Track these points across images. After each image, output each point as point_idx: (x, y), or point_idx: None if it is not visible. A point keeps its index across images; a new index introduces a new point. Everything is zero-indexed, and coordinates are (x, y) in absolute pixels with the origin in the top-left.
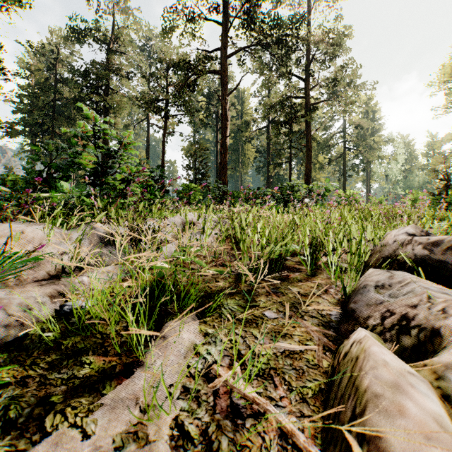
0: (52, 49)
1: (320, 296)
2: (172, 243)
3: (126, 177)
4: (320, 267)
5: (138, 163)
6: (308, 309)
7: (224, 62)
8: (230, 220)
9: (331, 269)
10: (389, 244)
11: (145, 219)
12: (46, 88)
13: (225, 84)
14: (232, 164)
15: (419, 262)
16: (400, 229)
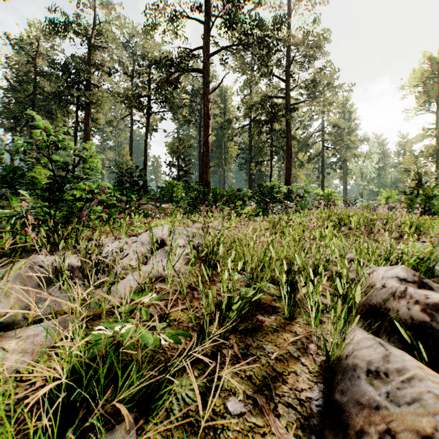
0: (32, 42)
1: (298, 360)
2: (133, 273)
3: (84, 194)
4: (299, 302)
5: (116, 163)
6: (283, 390)
7: (206, 61)
8: (203, 239)
9: (311, 322)
10: (377, 287)
11: (102, 246)
12: (26, 82)
13: (207, 83)
14: (215, 161)
15: (417, 330)
16: (389, 269)
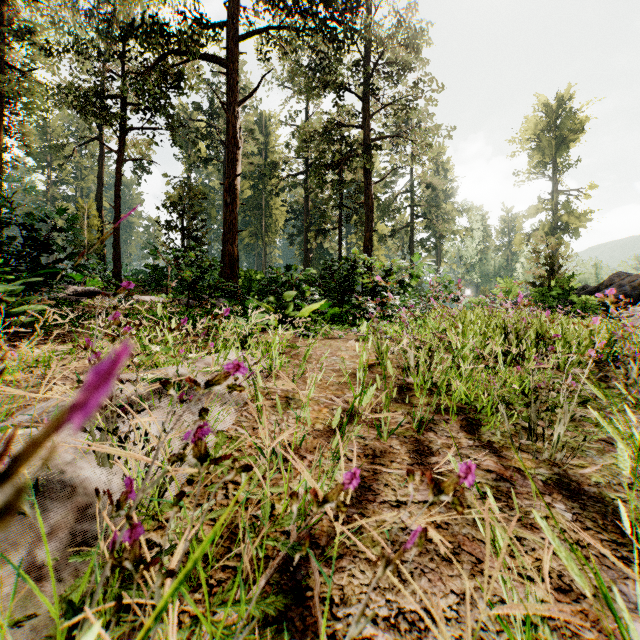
0: None
1: None
2: None
3: None
4: None
5: None
6: None
7: (231, 45)
8: None
9: None
10: None
11: None
12: None
13: (234, 83)
14: (251, 229)
15: None
16: None
